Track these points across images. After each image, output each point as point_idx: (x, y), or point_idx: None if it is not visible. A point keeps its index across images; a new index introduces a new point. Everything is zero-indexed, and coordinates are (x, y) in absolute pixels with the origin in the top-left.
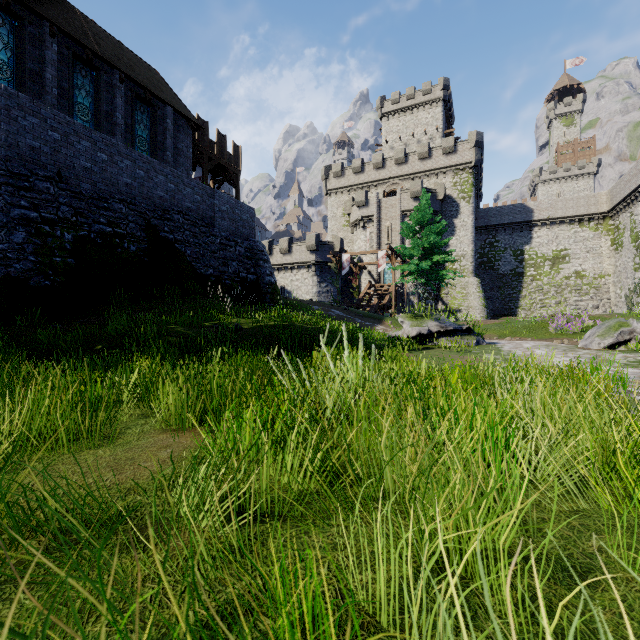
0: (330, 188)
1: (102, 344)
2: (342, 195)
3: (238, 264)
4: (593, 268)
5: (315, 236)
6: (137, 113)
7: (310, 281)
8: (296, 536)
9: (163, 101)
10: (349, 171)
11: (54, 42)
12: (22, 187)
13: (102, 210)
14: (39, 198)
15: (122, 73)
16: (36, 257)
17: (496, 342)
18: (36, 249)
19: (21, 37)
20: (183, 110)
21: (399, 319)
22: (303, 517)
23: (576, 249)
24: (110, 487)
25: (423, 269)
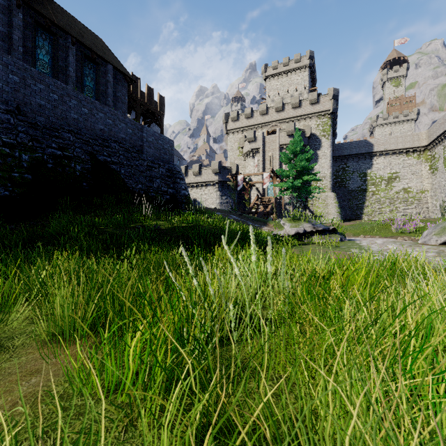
0: (229, 129)
1: (42, 242)
2: (237, 134)
3: (161, 181)
4: (416, 186)
5: (218, 163)
6: (85, 69)
7: (214, 195)
8: None
9: (105, 60)
10: (242, 116)
11: (20, 12)
12: None
13: (54, 138)
14: (1, 126)
15: (73, 38)
16: None
17: (354, 239)
18: None
19: None
20: (121, 68)
21: (281, 222)
22: None
23: (404, 172)
24: None
25: (296, 186)
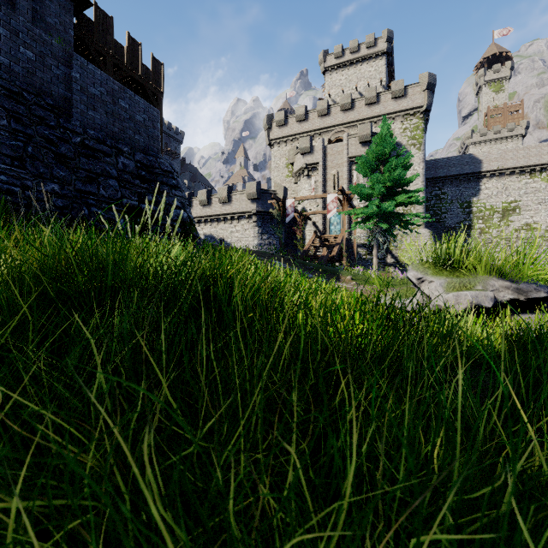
0: (273, 137)
1: None
2: (285, 145)
3: (121, 184)
4: (545, 220)
5: (256, 183)
6: None
7: (251, 232)
8: None
9: None
10: (292, 119)
11: None
12: None
13: None
14: None
15: None
16: None
17: None
18: None
19: None
20: None
21: (411, 273)
22: None
23: (527, 201)
24: None
25: (385, 212)
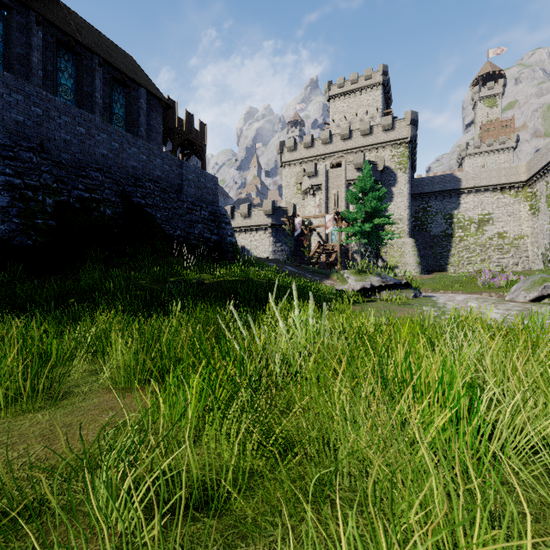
0: (284, 161)
1: (75, 298)
2: (295, 167)
3: (203, 226)
4: (513, 230)
5: (271, 202)
6: (114, 93)
7: (267, 241)
8: (232, 543)
9: (137, 83)
10: (301, 146)
11: (40, 30)
12: (7, 156)
13: (80, 178)
14: (23, 166)
15: (101, 58)
16: (19, 219)
17: (431, 295)
18: (19, 212)
19: (10, 25)
20: (155, 91)
21: (345, 275)
22: (243, 511)
23: (498, 213)
24: (33, 464)
25: (365, 231)
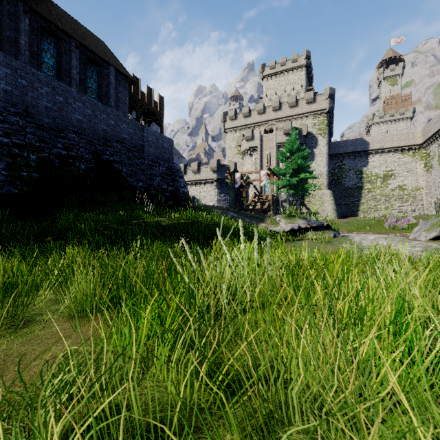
0: (227, 127)
1: (52, 237)
2: (235, 132)
3: (161, 179)
4: (411, 183)
5: (216, 161)
6: (88, 71)
7: (213, 192)
8: None
9: (107, 62)
10: (240, 115)
11: (26, 17)
12: None
13: (59, 138)
14: (10, 128)
15: (77, 41)
16: (7, 172)
17: (347, 235)
18: (7, 166)
19: (2, 13)
20: (122, 69)
21: (277, 218)
22: None
23: (399, 170)
24: None
25: (293, 183)
